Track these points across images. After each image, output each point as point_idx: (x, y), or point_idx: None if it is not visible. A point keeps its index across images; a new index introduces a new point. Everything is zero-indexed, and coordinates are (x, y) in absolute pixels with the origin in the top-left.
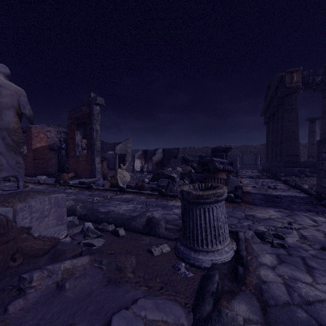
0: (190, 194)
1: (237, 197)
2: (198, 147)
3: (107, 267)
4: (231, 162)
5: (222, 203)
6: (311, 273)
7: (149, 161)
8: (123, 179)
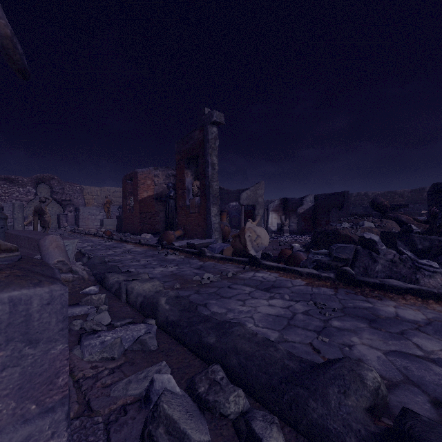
0: None
1: None
2: (374, 193)
3: None
4: None
5: None
6: None
7: (291, 215)
8: (256, 242)
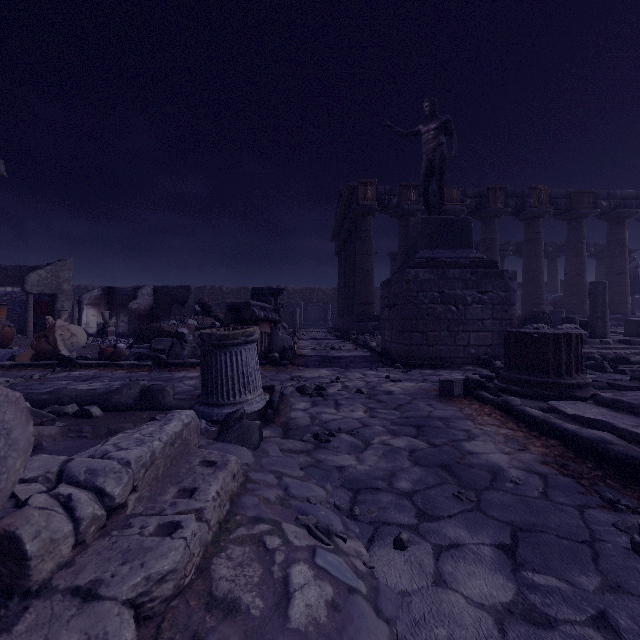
0: (213, 335)
1: (284, 358)
2: (229, 288)
3: (93, 434)
4: (277, 308)
5: (253, 346)
6: (338, 408)
7: (120, 311)
8: (71, 341)
